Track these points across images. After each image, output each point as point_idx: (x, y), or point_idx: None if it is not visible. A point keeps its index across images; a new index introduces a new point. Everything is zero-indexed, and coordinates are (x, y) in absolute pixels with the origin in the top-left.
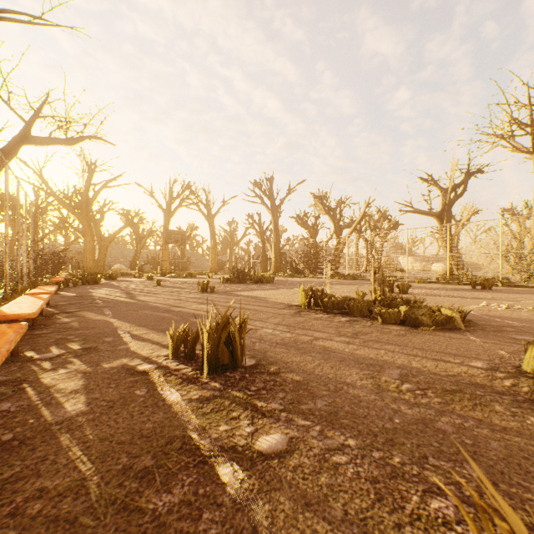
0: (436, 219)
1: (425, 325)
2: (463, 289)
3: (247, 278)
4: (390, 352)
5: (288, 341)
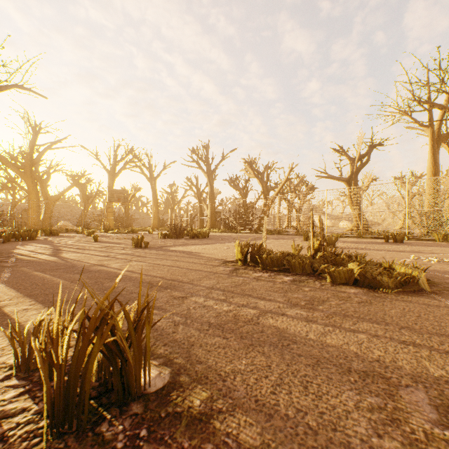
0: (346, 183)
1: (386, 287)
2: (379, 243)
3: (184, 233)
4: (374, 338)
5: (225, 320)
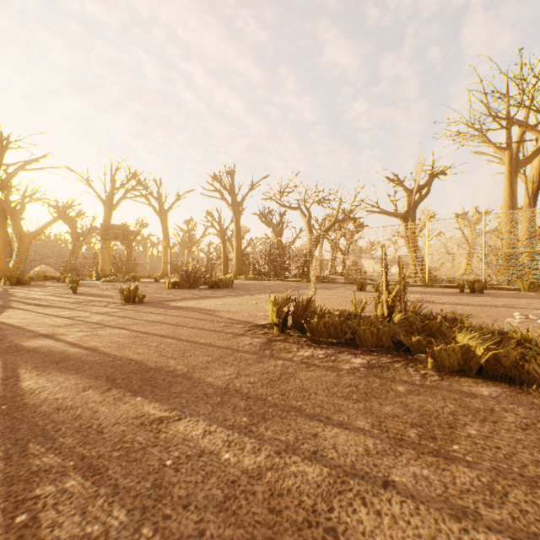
0: (402, 220)
1: None
2: (453, 294)
3: (200, 281)
4: None
5: (245, 520)
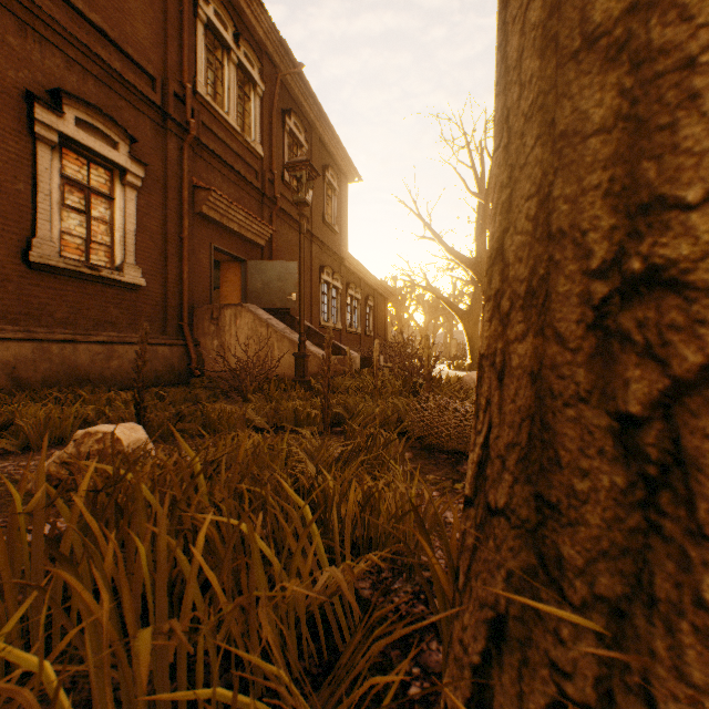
0: None
1: None
2: None
3: None
4: None
5: None
